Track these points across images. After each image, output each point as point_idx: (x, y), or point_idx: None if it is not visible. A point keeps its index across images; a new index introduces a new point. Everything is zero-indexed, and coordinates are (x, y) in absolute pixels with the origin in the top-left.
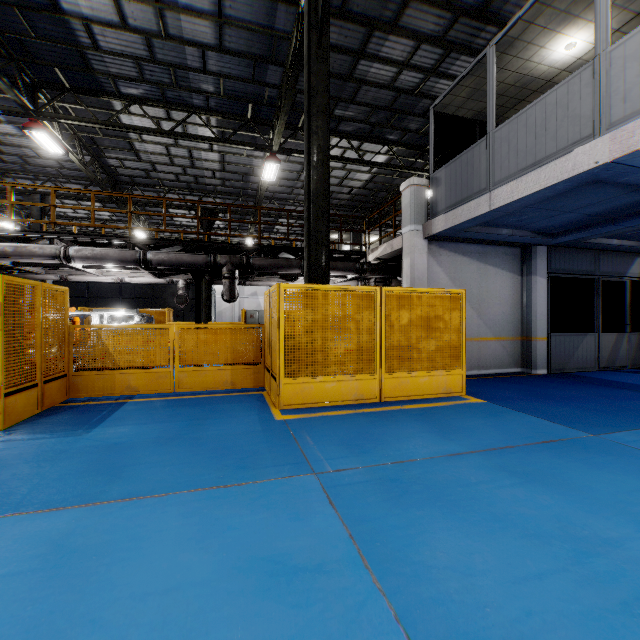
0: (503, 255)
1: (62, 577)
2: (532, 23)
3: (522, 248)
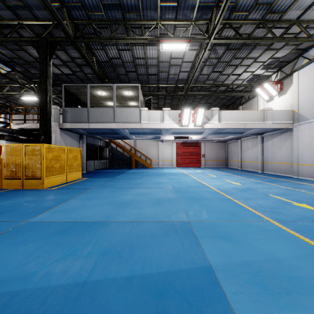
0: (76, 136)
1: (96, 198)
2: (98, 87)
3: (80, 135)
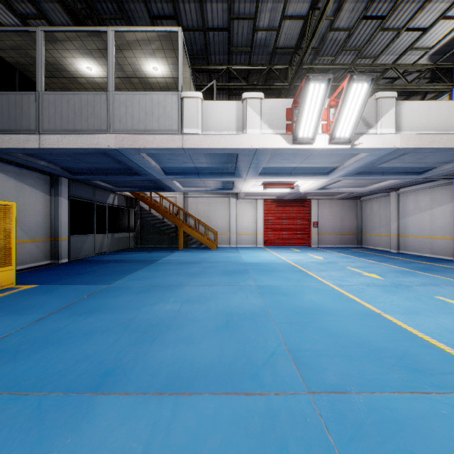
0: (37, 179)
1: None
2: (71, 40)
3: (51, 176)
